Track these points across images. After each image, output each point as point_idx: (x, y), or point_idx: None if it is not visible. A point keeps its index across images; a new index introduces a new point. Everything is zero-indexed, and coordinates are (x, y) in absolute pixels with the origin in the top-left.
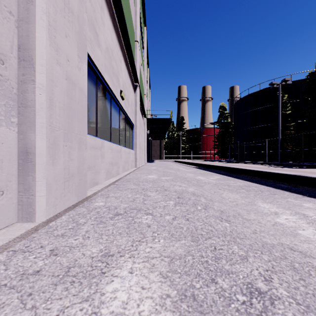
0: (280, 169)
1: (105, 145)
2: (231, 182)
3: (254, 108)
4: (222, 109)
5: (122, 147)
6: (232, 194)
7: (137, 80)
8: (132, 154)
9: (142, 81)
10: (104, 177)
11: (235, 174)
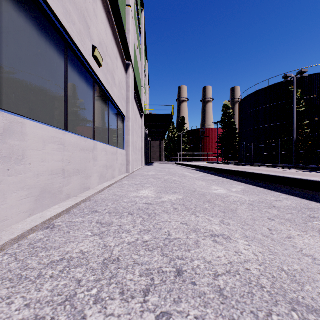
0: (310, 174)
1: (33, 133)
2: (272, 199)
3: (262, 106)
4: (226, 108)
5: (97, 144)
6: (316, 240)
7: (128, 55)
8: (121, 155)
9: (138, 69)
10: (27, 209)
11: (264, 183)
